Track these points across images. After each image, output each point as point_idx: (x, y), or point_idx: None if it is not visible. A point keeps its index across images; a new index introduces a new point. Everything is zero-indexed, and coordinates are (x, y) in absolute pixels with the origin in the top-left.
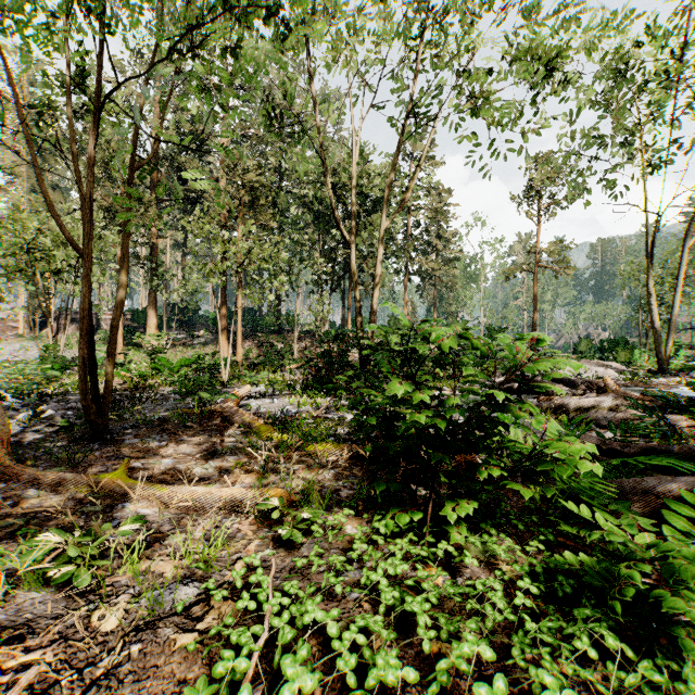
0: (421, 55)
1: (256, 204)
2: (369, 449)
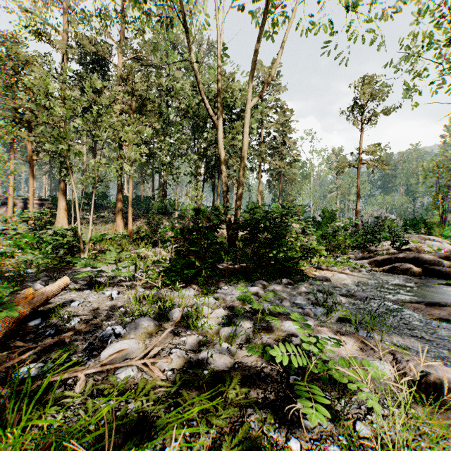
0: None
1: (143, 110)
2: None
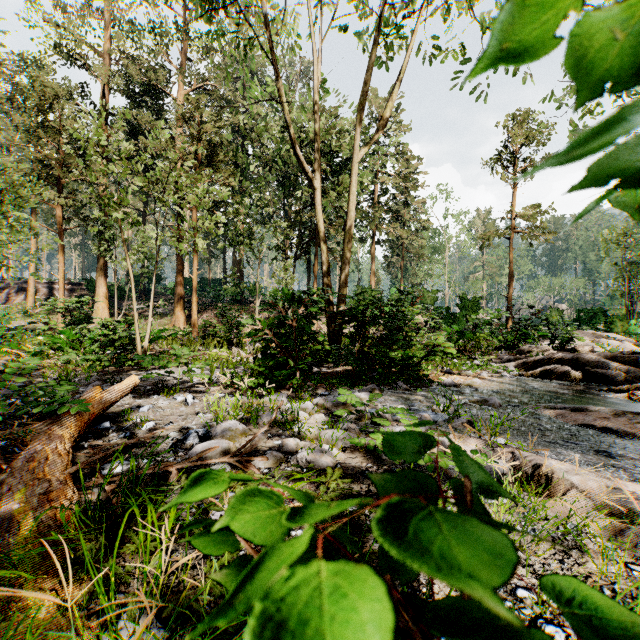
0: None
1: (213, 160)
2: None
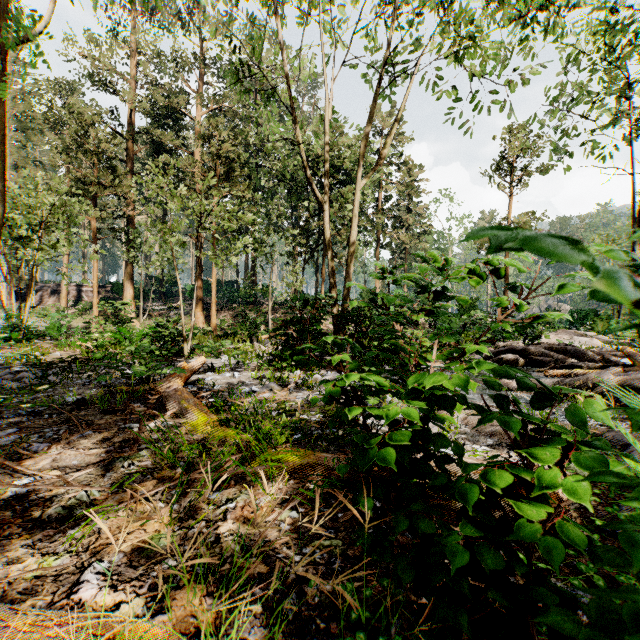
0: (399, 6)
1: (230, 175)
2: (369, 503)
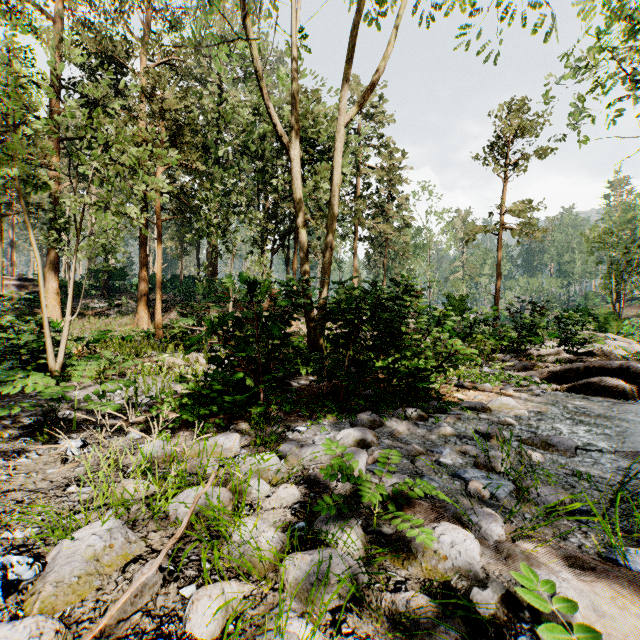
0: None
1: (179, 141)
2: None
